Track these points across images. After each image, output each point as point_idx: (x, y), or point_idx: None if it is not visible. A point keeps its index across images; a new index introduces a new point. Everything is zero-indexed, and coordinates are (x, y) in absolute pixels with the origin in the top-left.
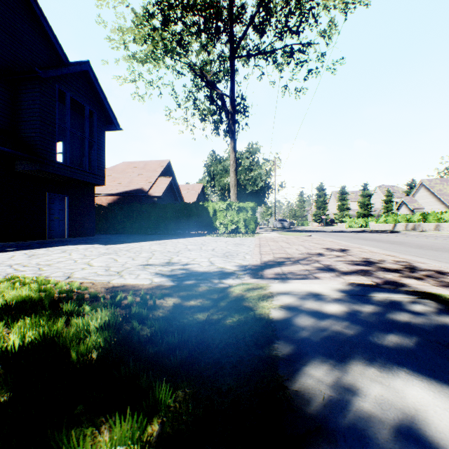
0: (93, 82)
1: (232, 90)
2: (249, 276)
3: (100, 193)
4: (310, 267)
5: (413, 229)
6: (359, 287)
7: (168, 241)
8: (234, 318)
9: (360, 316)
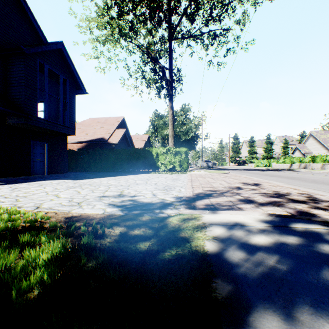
0: (66, 57)
1: (170, 64)
2: (184, 206)
3: (72, 141)
4: (233, 199)
5: (305, 167)
6: (278, 218)
7: (122, 177)
8: (172, 250)
9: (288, 249)
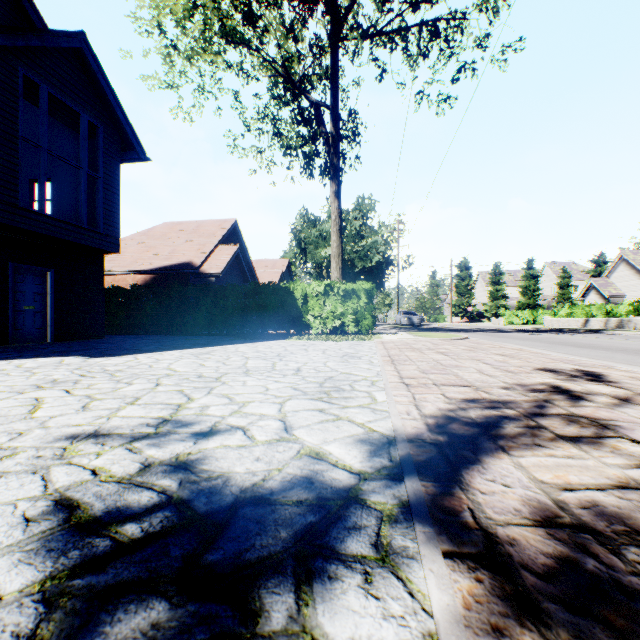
0: (94, 71)
1: (334, 95)
2: (434, 539)
3: (124, 269)
4: (633, 467)
5: (619, 326)
6: None
7: (219, 349)
8: None
9: None
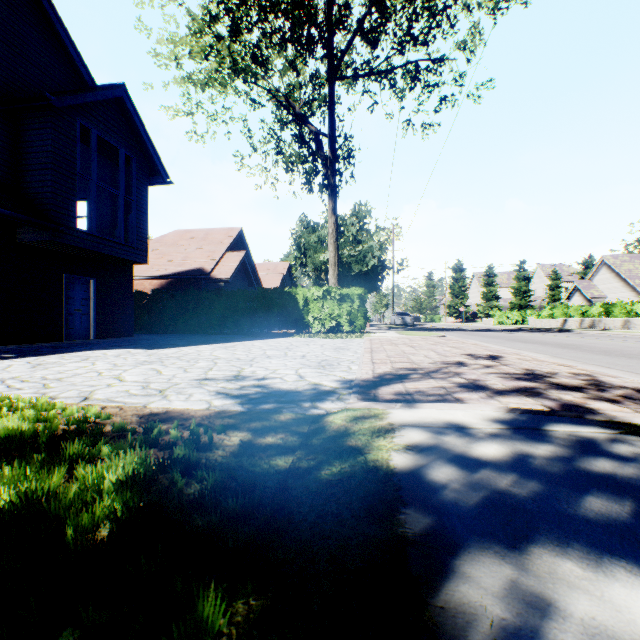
0: (131, 114)
1: (331, 126)
2: (356, 396)
3: (142, 275)
4: (447, 383)
5: (591, 326)
6: (526, 415)
7: (239, 344)
8: (334, 467)
9: (534, 464)
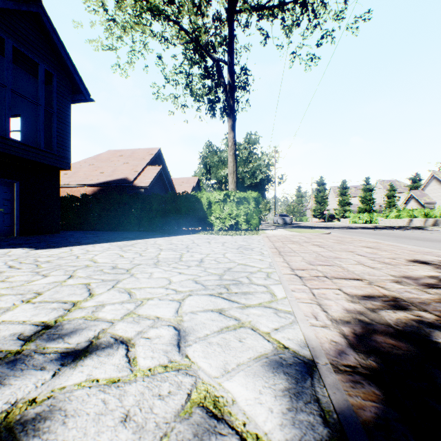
0: (48, 31)
1: (231, 54)
2: None
3: (78, 183)
4: None
5: (435, 224)
6: None
7: (141, 242)
8: None
9: None
